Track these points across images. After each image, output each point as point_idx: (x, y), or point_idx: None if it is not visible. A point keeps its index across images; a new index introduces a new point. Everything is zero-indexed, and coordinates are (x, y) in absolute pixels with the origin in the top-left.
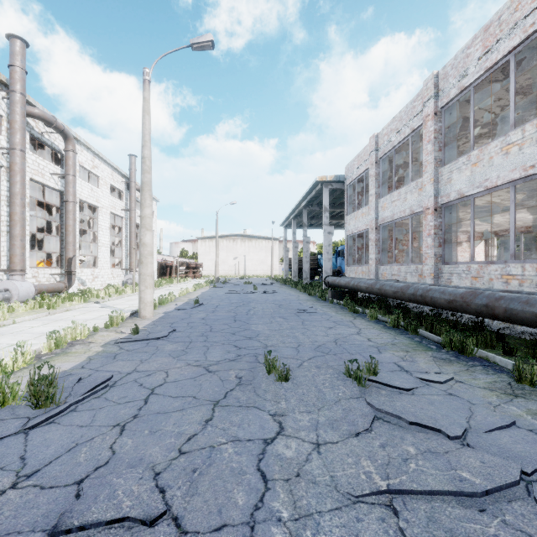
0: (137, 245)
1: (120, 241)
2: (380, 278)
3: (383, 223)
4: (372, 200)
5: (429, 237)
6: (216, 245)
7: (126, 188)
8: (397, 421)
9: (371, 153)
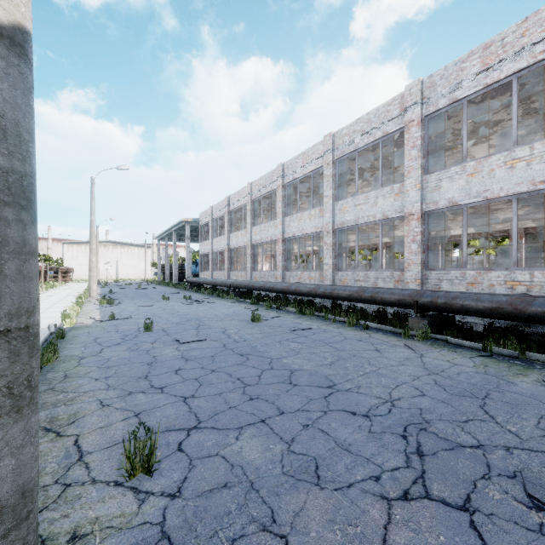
0: None
1: None
2: (213, 278)
3: (215, 251)
4: (210, 239)
5: (226, 260)
6: (97, 253)
7: None
8: (191, 302)
9: (210, 214)
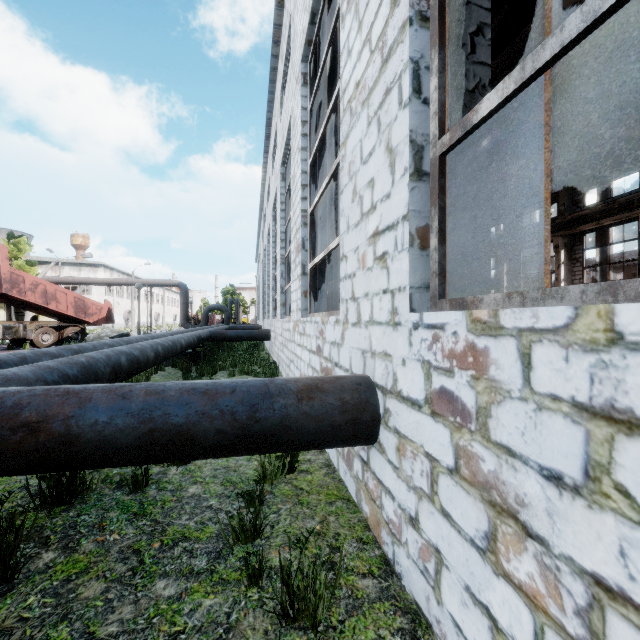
0: None
1: None
2: None
3: None
4: None
5: None
6: None
7: None
8: None
9: None
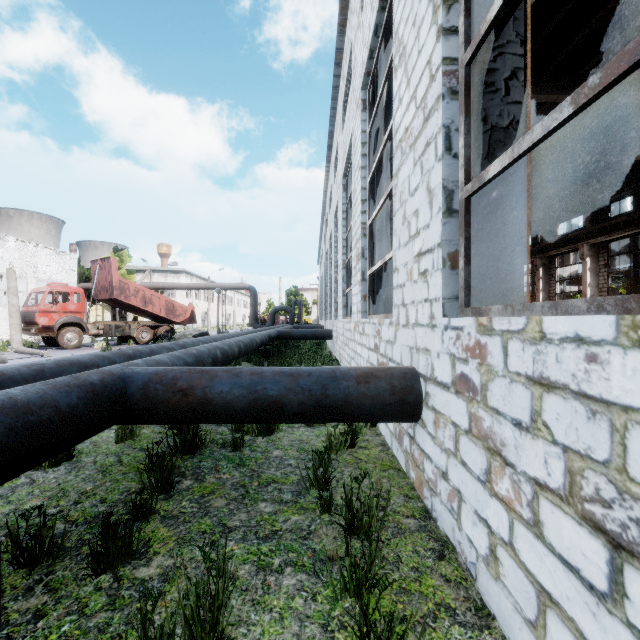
0: None
1: None
2: None
3: None
4: None
5: None
6: None
7: None
8: None
9: None
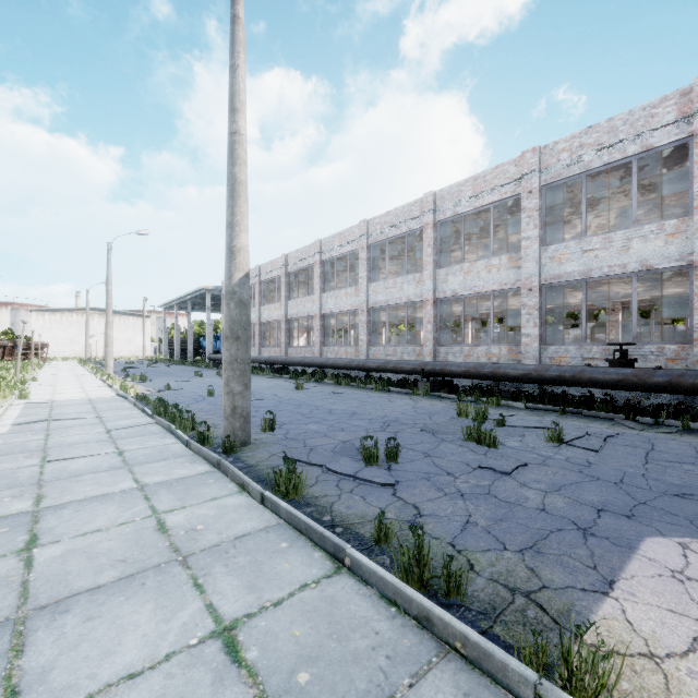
0: None
1: None
2: None
3: None
4: None
5: (258, 335)
6: (87, 325)
7: None
8: None
9: None
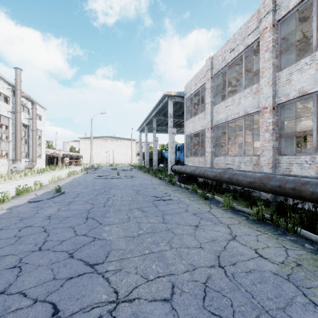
0: (25, 141)
1: (7, 137)
2: (215, 166)
3: (217, 124)
4: (208, 107)
5: (266, 132)
6: (91, 142)
7: (12, 94)
8: None
9: (207, 71)
